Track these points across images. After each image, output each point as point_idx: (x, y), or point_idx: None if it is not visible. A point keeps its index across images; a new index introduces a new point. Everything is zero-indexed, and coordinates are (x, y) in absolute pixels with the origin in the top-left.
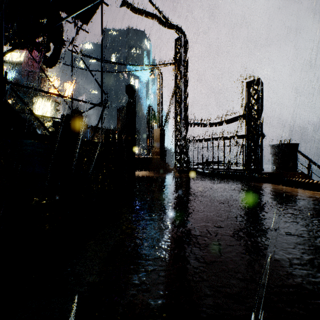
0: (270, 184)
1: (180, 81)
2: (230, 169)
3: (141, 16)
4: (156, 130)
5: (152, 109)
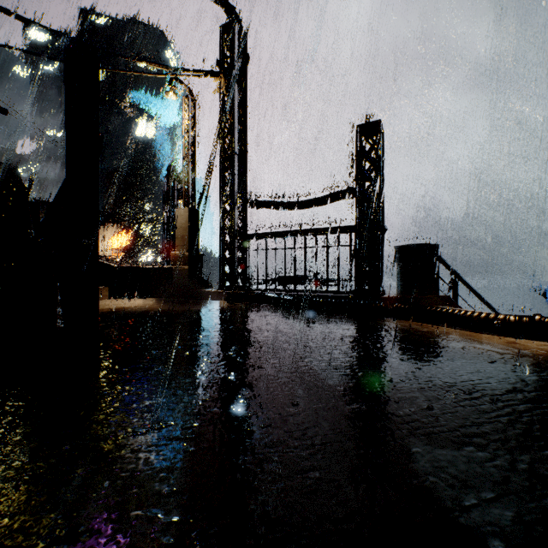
0: (410, 321)
1: (231, 114)
2: (329, 292)
3: None
4: (181, 211)
5: (175, 172)
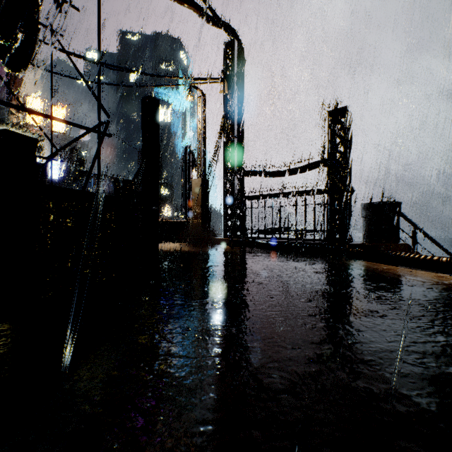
0: (366, 261)
1: (232, 107)
2: (306, 240)
3: (172, 1)
4: (196, 180)
5: (190, 150)
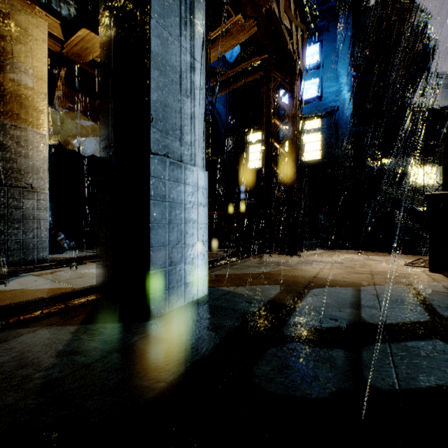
0: None
1: None
2: None
3: None
4: None
5: None
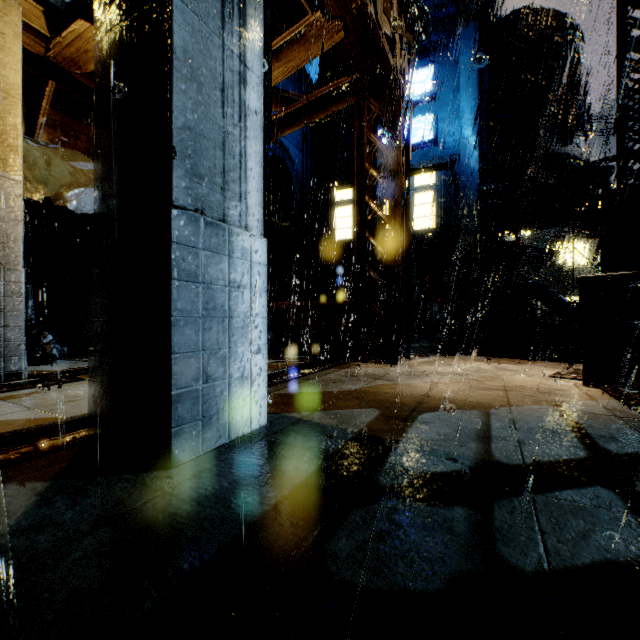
0: None
1: None
2: None
3: None
4: None
5: None
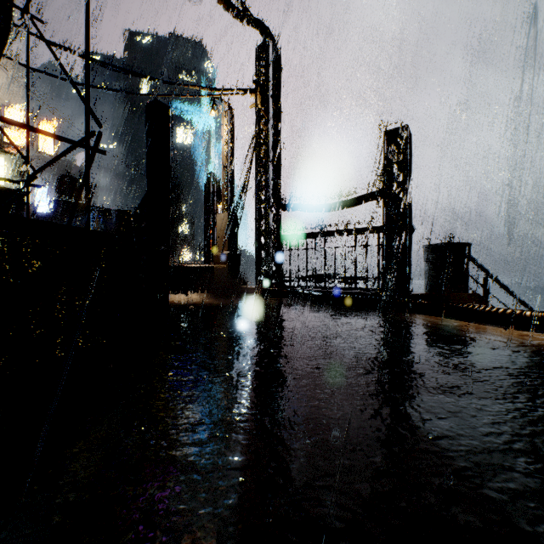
0: (432, 316)
1: (266, 125)
2: (357, 289)
3: None
4: (222, 215)
5: (214, 179)
